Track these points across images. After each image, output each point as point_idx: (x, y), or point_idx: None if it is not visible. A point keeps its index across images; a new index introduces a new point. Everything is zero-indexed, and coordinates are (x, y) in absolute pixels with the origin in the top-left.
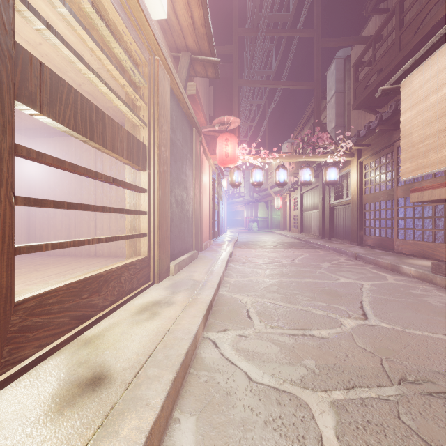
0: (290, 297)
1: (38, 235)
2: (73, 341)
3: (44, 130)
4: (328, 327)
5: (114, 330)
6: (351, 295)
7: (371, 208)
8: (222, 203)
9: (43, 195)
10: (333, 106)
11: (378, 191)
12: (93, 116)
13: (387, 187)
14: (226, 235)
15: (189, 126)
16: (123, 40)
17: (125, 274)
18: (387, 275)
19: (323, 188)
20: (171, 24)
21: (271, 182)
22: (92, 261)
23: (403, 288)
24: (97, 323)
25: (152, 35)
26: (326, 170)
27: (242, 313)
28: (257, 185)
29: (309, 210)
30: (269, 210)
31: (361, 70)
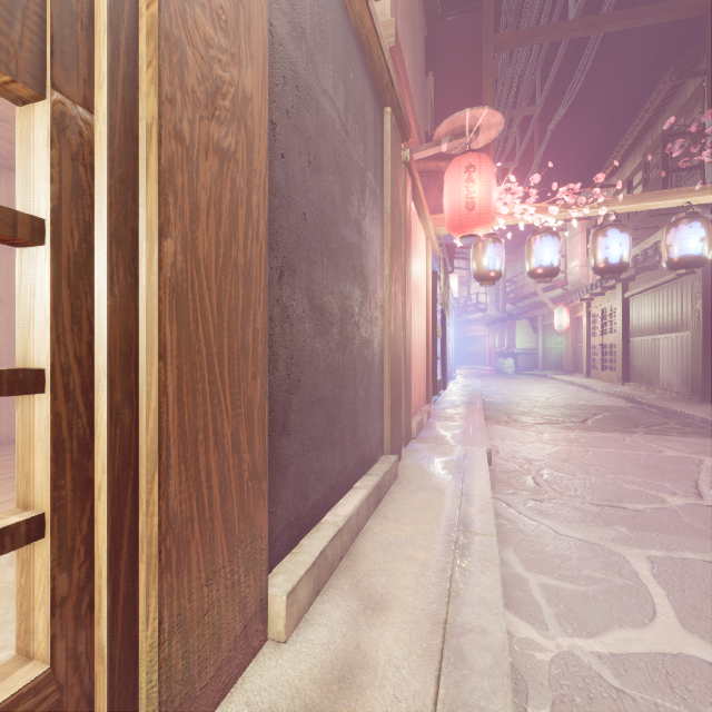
0: None
1: None
2: None
3: None
4: None
5: None
6: None
7: None
8: (448, 323)
9: None
10: None
11: None
12: None
13: None
14: (457, 386)
15: (371, 91)
16: None
17: None
18: None
19: (705, 280)
20: None
21: None
22: None
23: None
24: None
25: None
26: None
27: None
28: (545, 274)
29: (648, 332)
30: (538, 333)
31: None
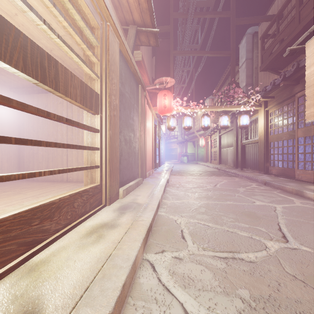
0: (217, 218)
1: (26, 165)
2: (19, 268)
3: (29, 88)
4: (254, 249)
5: (61, 255)
6: (268, 217)
7: (275, 146)
8: (162, 143)
9: (29, 136)
10: (244, 70)
11: (281, 133)
12: (44, 62)
13: (289, 129)
14: (164, 166)
15: (135, 83)
16: (80, 7)
17: (78, 200)
18: (293, 199)
19: (237, 131)
20: (121, 1)
21: (197, 127)
22: (63, 186)
23: (311, 211)
24: (48, 246)
25: (102, 2)
26: (240, 117)
27: (177, 233)
28: (187, 128)
29: (225, 147)
30: (195, 147)
31: (267, 41)
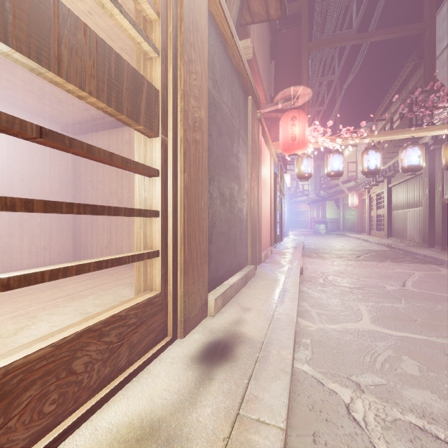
0: None
1: (83, 239)
2: None
3: (85, 124)
4: None
5: None
6: None
7: None
8: (284, 202)
9: (87, 196)
10: (446, 63)
11: None
12: None
13: None
14: (289, 239)
15: (242, 91)
16: None
17: (88, 350)
18: None
19: (430, 177)
20: None
21: (342, 176)
22: (125, 274)
23: None
24: None
25: None
26: (447, 147)
27: None
28: (335, 175)
29: (401, 208)
30: (340, 209)
31: None
